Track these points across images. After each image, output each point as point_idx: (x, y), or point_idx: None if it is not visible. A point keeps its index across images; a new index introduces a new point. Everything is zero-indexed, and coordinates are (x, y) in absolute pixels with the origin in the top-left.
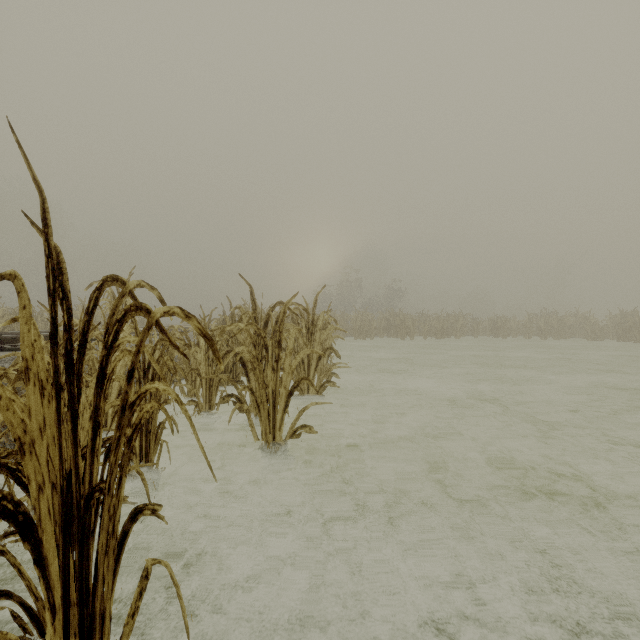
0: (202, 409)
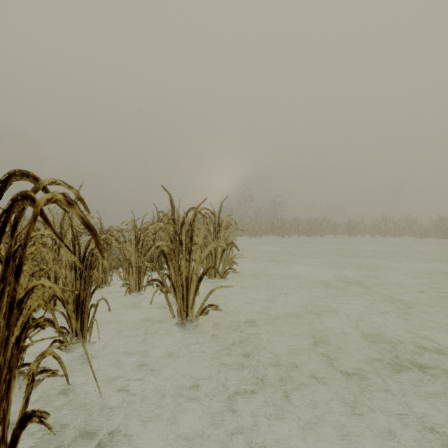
0: (133, 290)
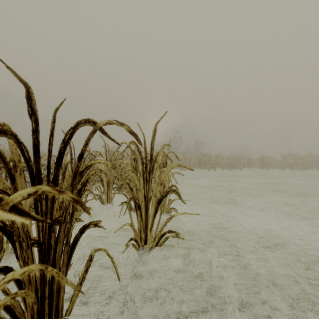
0: None
